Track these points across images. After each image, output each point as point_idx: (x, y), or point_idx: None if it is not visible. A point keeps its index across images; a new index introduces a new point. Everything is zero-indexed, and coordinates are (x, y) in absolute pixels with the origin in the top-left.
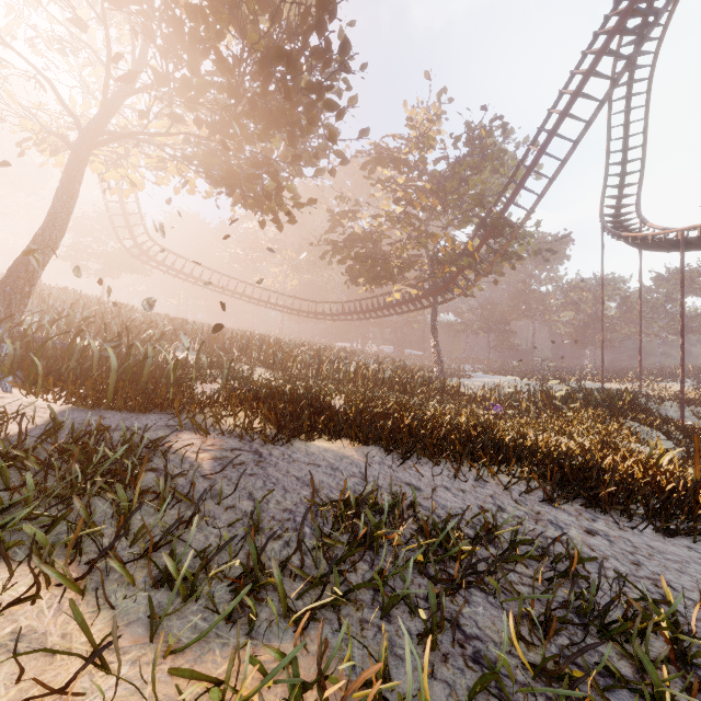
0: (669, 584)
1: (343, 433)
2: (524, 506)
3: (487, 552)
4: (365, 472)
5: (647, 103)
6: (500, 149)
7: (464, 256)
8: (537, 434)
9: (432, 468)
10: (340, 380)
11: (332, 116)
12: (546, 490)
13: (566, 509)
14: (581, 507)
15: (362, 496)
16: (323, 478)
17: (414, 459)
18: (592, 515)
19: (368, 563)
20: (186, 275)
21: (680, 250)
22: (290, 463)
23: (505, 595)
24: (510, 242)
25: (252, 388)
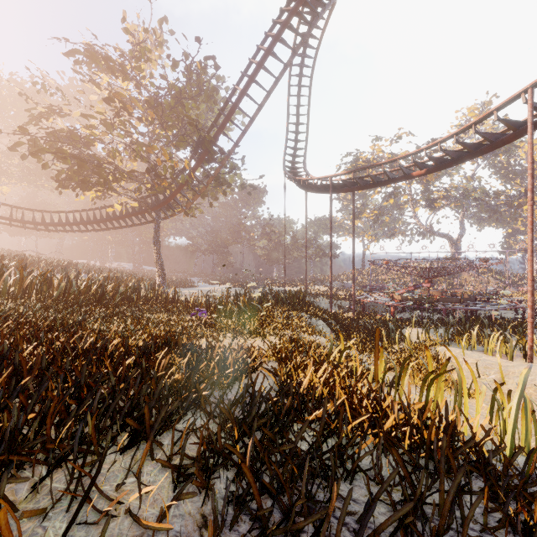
0: None
1: None
2: None
3: None
4: None
5: (310, 94)
6: (213, 88)
7: (182, 174)
8: (235, 337)
9: None
10: None
11: None
12: None
13: None
14: None
15: None
16: None
17: None
18: None
19: None
20: None
21: (330, 190)
22: None
23: None
24: (223, 172)
25: None
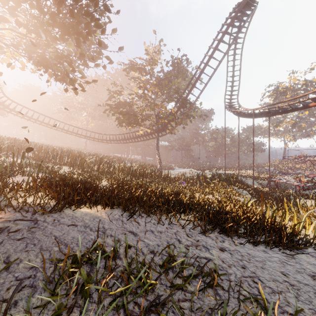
0: (259, 278)
1: (97, 203)
2: (191, 237)
3: (168, 276)
4: (98, 231)
5: (241, 58)
6: (185, 69)
7: (170, 115)
8: (200, 194)
9: (145, 220)
10: (110, 172)
11: (104, 38)
12: (201, 227)
13: (211, 236)
14: (217, 234)
15: (90, 250)
16: (75, 234)
17: (138, 214)
18: (222, 238)
19: (80, 308)
20: (29, 117)
21: (253, 117)
22: (56, 226)
23: (174, 314)
24: (190, 110)
25: (51, 178)
